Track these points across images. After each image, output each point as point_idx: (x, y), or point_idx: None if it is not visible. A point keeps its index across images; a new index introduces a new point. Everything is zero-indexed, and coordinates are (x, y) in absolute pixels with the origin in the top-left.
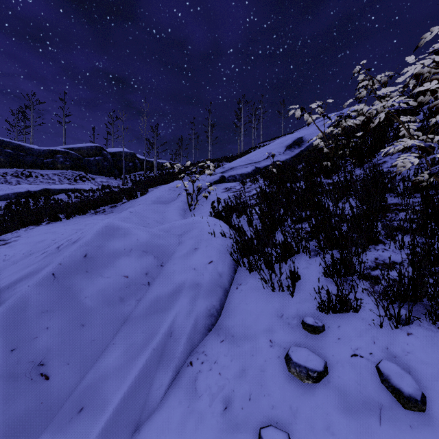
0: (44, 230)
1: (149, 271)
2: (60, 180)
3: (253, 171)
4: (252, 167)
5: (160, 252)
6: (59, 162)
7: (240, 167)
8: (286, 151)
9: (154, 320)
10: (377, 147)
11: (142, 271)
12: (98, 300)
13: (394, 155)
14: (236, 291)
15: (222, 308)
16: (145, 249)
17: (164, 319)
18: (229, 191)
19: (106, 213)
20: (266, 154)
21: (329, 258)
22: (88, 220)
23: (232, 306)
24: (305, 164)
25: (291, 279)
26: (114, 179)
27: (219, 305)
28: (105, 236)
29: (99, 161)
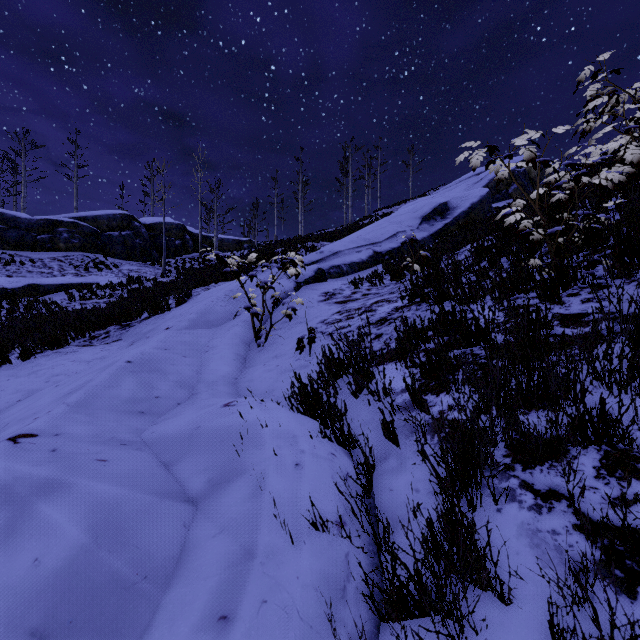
0: None
1: None
2: (62, 269)
3: (370, 258)
4: (369, 252)
5: (95, 629)
6: (62, 240)
7: (349, 252)
8: (422, 224)
9: None
10: None
11: None
12: None
13: None
14: None
15: None
16: (43, 618)
17: None
18: (331, 300)
19: (109, 341)
20: (390, 230)
21: None
22: (60, 364)
23: None
24: (476, 258)
25: None
26: (150, 266)
27: None
28: None
29: (127, 238)
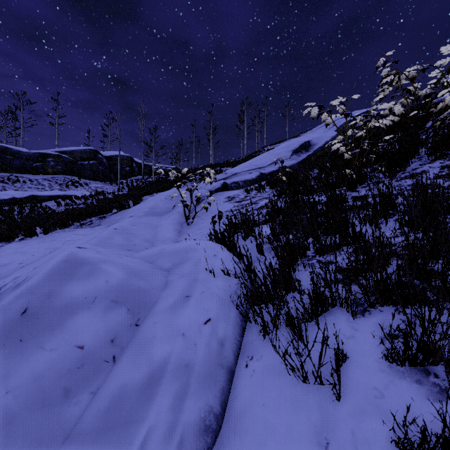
0: (14, 249)
1: (116, 336)
2: (50, 186)
3: (258, 177)
4: (257, 173)
5: (136, 301)
6: (50, 167)
7: (244, 173)
8: (292, 155)
9: (110, 447)
10: (410, 153)
11: (106, 337)
12: (27, 397)
13: (434, 163)
14: (246, 373)
15: (224, 408)
16: (115, 297)
17: (126, 448)
18: (232, 201)
19: (93, 226)
20: (271, 159)
21: (385, 322)
22: (68, 236)
23: (240, 407)
24: (319, 172)
25: (336, 370)
26: (109, 184)
27: (219, 405)
28: (61, 276)
29: (93, 165)
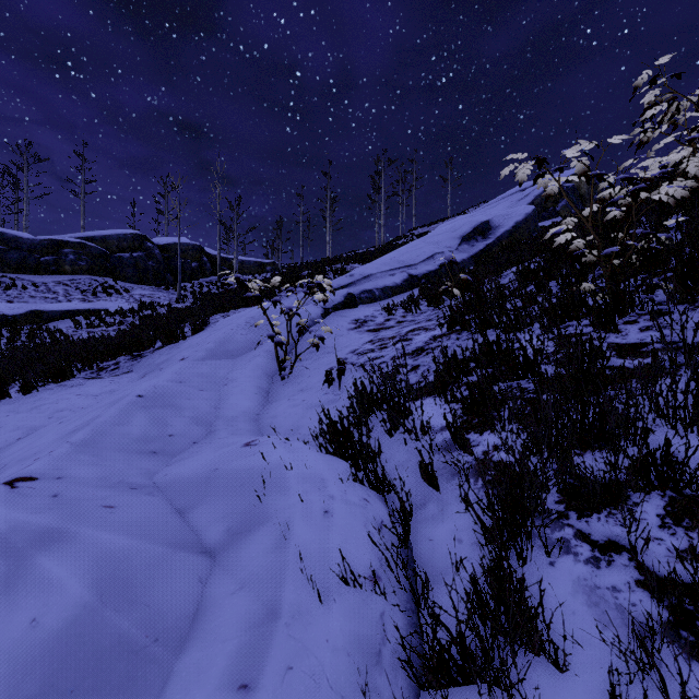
0: None
1: None
2: (67, 294)
3: (405, 281)
4: (403, 275)
5: None
6: (67, 262)
7: (381, 275)
8: (461, 245)
9: None
10: None
11: None
12: None
13: None
14: None
15: None
16: (40, 687)
17: None
18: (363, 328)
19: (118, 373)
20: (427, 251)
21: None
22: (65, 398)
23: None
24: (522, 282)
25: None
26: (164, 290)
27: None
28: None
29: (138, 260)
